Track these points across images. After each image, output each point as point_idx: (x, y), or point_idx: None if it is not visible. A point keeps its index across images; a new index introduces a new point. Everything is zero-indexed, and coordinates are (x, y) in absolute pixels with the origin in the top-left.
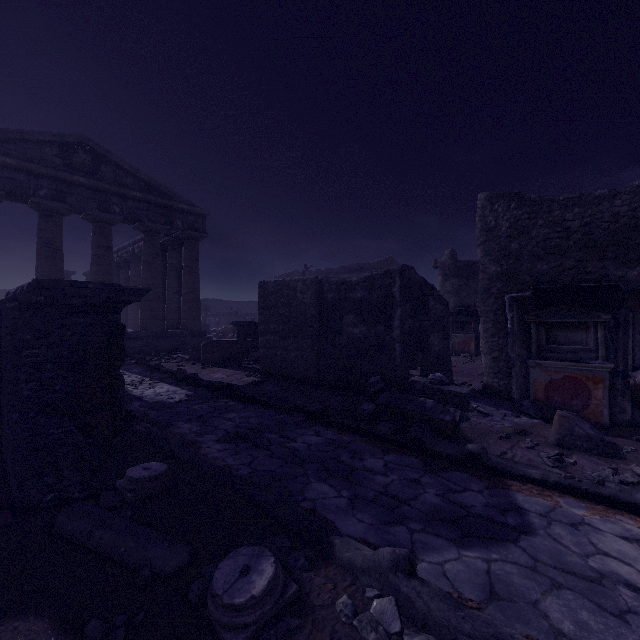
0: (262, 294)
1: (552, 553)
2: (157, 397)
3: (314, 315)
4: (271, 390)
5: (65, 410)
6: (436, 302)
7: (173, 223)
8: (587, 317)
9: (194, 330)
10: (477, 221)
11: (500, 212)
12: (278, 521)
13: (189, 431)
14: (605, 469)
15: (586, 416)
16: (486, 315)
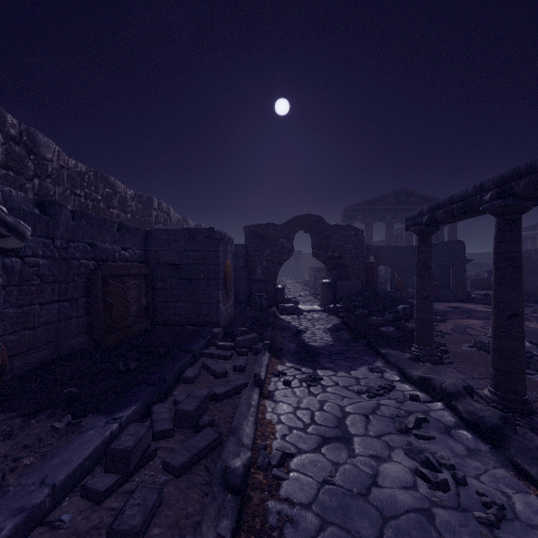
0: None
1: None
2: None
3: None
4: None
5: None
6: None
7: None
8: None
9: None
10: None
11: None
12: None
13: None
14: None
15: None
16: None
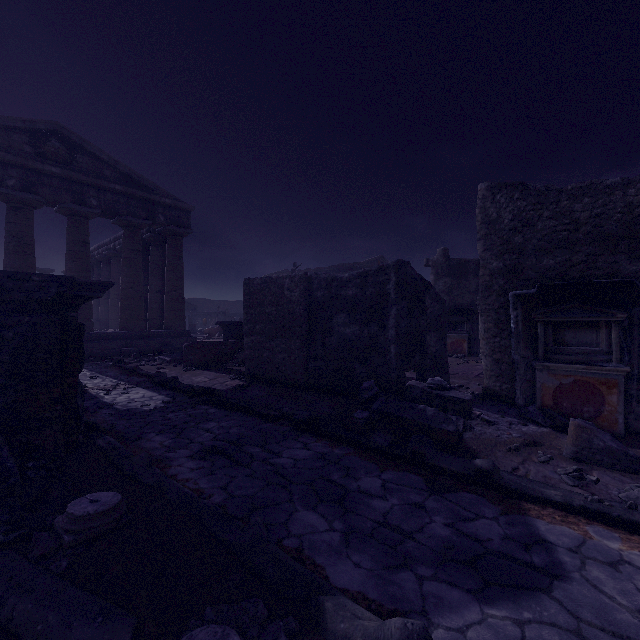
0: (247, 292)
1: (596, 608)
2: (130, 404)
3: (303, 314)
4: (256, 395)
5: (2, 427)
6: (433, 300)
7: (155, 218)
8: (601, 316)
9: (178, 330)
10: (477, 213)
11: (502, 203)
12: (254, 572)
13: (160, 445)
14: (633, 488)
15: (599, 424)
16: (487, 314)
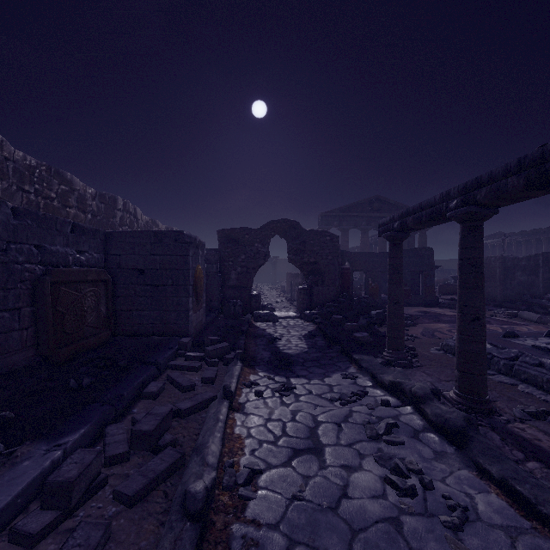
0: None
1: None
2: None
3: (500, 272)
4: None
5: None
6: None
7: None
8: None
9: None
10: None
11: None
12: None
13: None
14: None
15: None
16: None
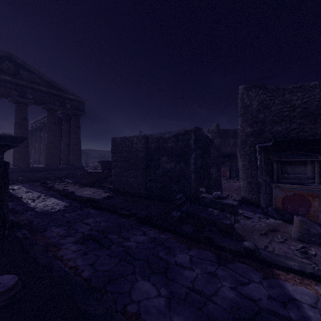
0: (113, 145)
1: None
2: (45, 208)
3: (143, 157)
4: (117, 202)
5: None
6: (214, 149)
7: (65, 106)
8: (309, 157)
9: (77, 166)
10: (239, 102)
11: (252, 96)
12: None
13: (57, 234)
14: None
15: (308, 218)
16: (244, 157)
